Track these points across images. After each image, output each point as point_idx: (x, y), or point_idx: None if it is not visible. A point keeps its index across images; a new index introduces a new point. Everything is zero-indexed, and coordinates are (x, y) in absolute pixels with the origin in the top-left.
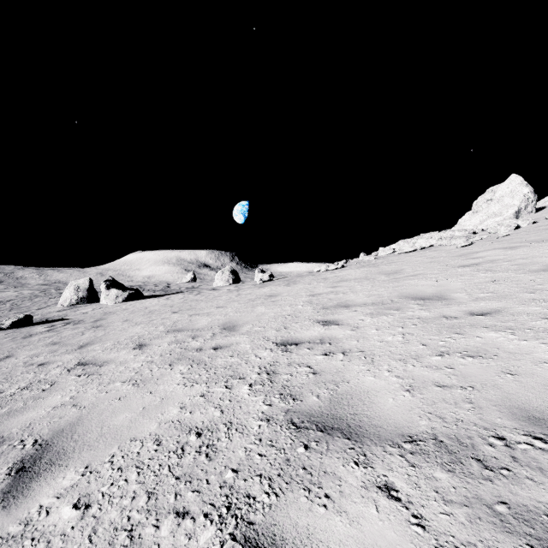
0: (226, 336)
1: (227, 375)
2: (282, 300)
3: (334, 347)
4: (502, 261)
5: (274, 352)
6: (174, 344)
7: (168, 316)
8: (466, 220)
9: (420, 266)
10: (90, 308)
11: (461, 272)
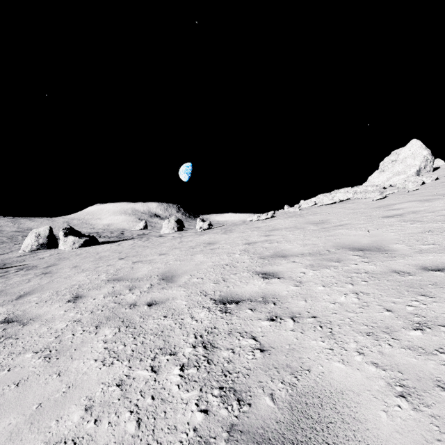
0: (163, 289)
1: (156, 347)
2: (219, 248)
3: (280, 308)
4: (424, 212)
5: (212, 312)
6: (109, 297)
7: (114, 262)
8: (374, 177)
9: (345, 217)
10: (48, 254)
11: (388, 222)
